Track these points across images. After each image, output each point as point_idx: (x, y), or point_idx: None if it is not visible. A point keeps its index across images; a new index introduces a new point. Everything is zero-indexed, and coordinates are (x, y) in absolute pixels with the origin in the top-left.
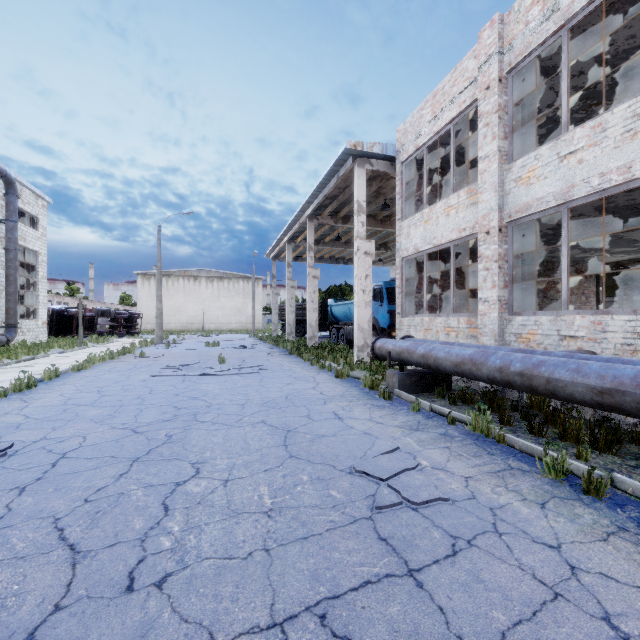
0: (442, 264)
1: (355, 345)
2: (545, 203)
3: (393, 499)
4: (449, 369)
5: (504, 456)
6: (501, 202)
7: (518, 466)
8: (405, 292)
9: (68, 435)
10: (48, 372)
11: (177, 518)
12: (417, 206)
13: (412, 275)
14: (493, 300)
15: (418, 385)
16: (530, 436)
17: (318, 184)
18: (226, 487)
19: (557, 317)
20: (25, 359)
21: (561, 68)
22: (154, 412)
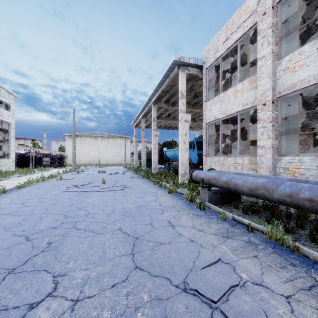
0: (229, 127)
1: (179, 173)
2: (307, 82)
3: None
4: (245, 192)
5: (305, 267)
6: (273, 84)
7: None
8: (208, 143)
9: None
10: None
11: None
12: (215, 94)
13: (212, 133)
14: (268, 146)
15: (220, 199)
16: (313, 244)
17: (158, 83)
18: (72, 312)
19: (317, 157)
20: None
21: (310, 1)
22: (49, 220)
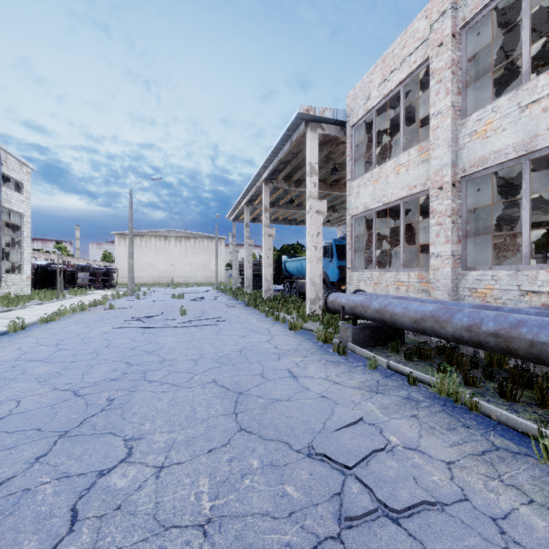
0: (389, 222)
1: (307, 298)
2: (504, 155)
3: (366, 504)
4: (407, 325)
5: (482, 429)
6: (455, 157)
7: (504, 445)
8: (355, 248)
9: (2, 399)
10: (13, 325)
11: (82, 538)
12: (366, 167)
13: (361, 232)
14: (446, 255)
15: (371, 339)
16: (502, 401)
17: (273, 149)
18: (158, 479)
19: (517, 272)
20: (2, 311)
21: (513, 25)
22: (104, 369)
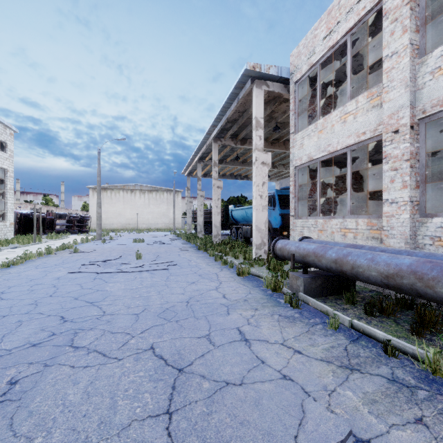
0: (329, 173)
1: (253, 243)
2: None
3: None
4: (374, 280)
5: None
6: (413, 98)
7: None
8: (298, 197)
9: None
10: None
11: None
12: (308, 121)
13: (304, 182)
14: (403, 201)
15: (323, 288)
16: None
17: (221, 108)
18: None
19: None
20: None
21: None
22: (31, 328)
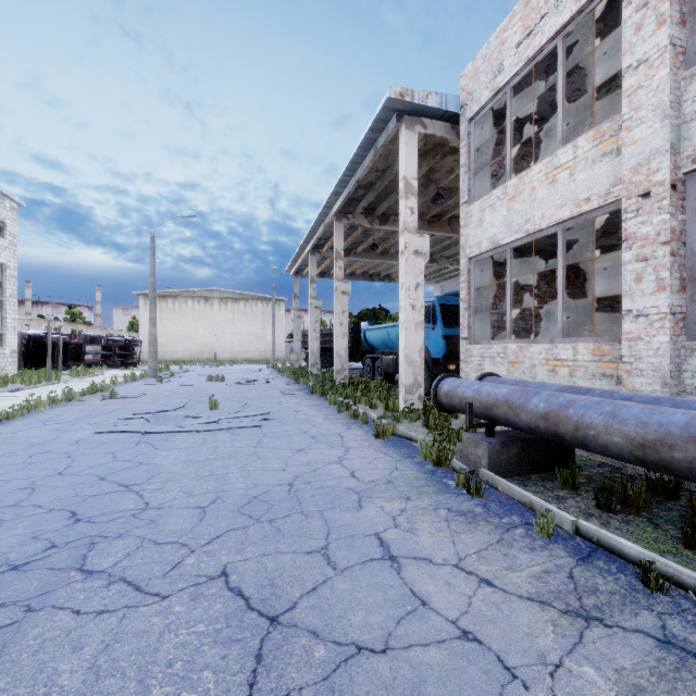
0: (525, 268)
1: (401, 384)
2: None
3: None
4: (618, 450)
5: None
6: (675, 137)
7: None
8: (474, 308)
9: None
10: None
11: None
12: (491, 184)
13: (484, 283)
14: (659, 313)
15: (521, 461)
16: None
17: (348, 163)
18: None
19: None
20: None
21: None
22: (15, 534)
